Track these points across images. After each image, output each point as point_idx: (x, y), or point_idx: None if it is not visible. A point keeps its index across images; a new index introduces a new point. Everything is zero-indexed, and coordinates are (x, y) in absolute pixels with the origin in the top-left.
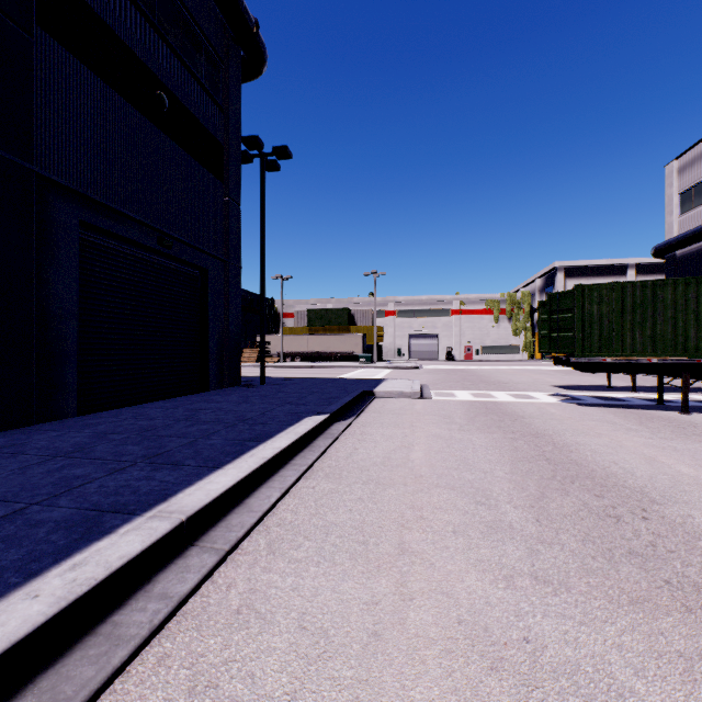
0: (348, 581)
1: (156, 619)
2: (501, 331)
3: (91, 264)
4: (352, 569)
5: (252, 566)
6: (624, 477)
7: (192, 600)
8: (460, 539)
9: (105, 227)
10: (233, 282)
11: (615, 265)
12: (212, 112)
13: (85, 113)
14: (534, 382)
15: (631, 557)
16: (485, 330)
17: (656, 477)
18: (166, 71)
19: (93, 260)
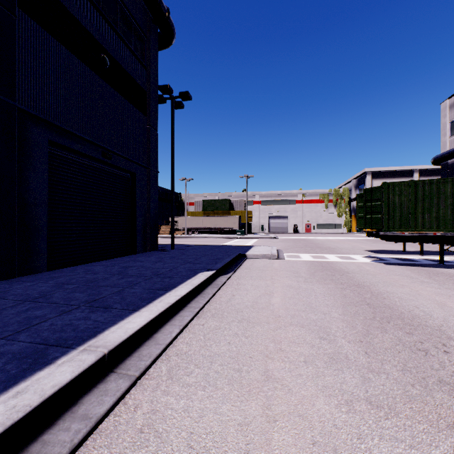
0: (226, 404)
1: (76, 438)
2: (330, 214)
3: (57, 170)
4: (230, 393)
5: (155, 389)
6: (425, 318)
7: (107, 419)
8: (309, 368)
9: (66, 145)
10: (152, 182)
11: (406, 170)
12: (138, 69)
13: (52, 68)
14: (353, 248)
15: (441, 385)
16: (319, 213)
17: (448, 318)
18: (107, 41)
19: (58, 167)
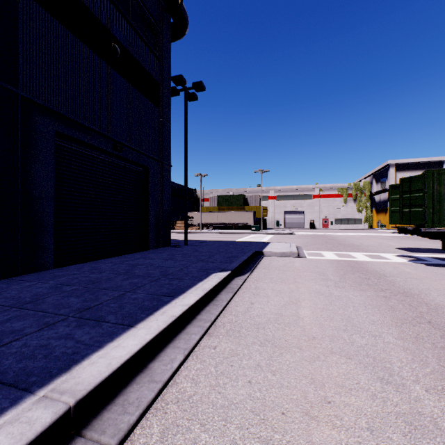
0: None
1: None
2: (349, 209)
3: (65, 162)
4: None
5: None
6: None
7: None
8: None
9: (74, 136)
10: (165, 176)
11: (434, 162)
12: (151, 60)
13: (59, 56)
14: (380, 245)
15: None
16: (337, 208)
17: None
18: (118, 30)
19: (67, 159)
